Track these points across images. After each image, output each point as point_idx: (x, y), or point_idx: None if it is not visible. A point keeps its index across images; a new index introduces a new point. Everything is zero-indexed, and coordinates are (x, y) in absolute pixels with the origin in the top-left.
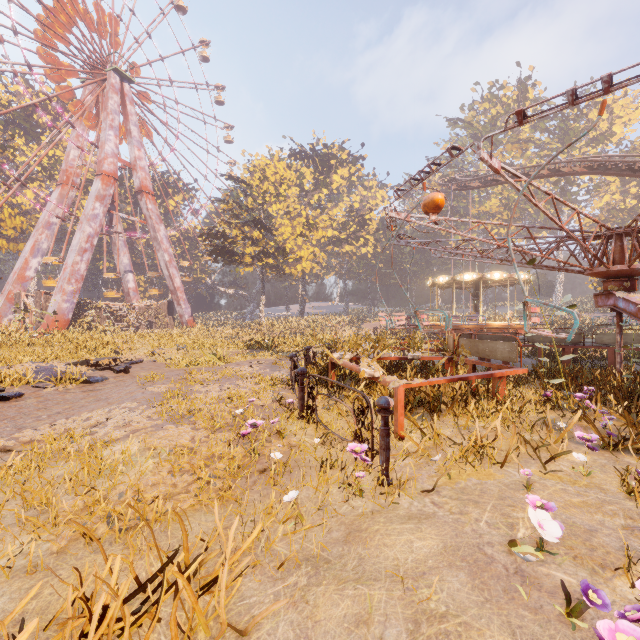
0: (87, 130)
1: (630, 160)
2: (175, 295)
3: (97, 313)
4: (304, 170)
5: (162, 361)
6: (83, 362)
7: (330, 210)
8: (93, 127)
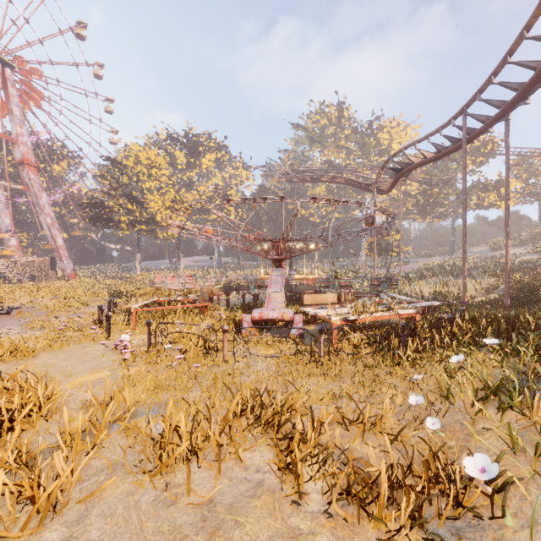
0: None
1: (360, 181)
2: (57, 252)
3: None
4: (177, 153)
5: (38, 307)
6: None
7: (198, 187)
8: None
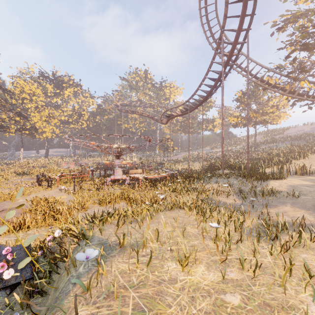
0: None
1: (154, 117)
2: None
3: None
4: (48, 85)
5: None
6: None
7: (63, 108)
8: None
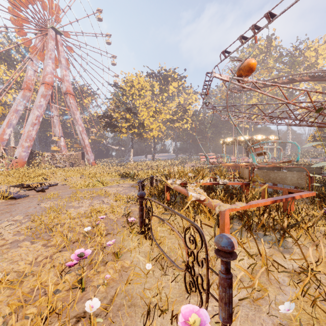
0: (37, 60)
1: None
2: (85, 149)
3: (42, 158)
4: (154, 83)
5: (69, 184)
6: (19, 185)
7: (168, 104)
8: (41, 58)
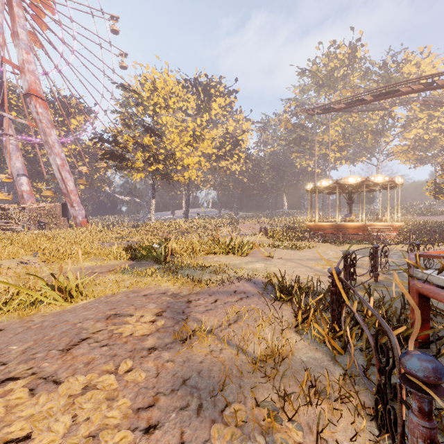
0: None
1: None
2: (68, 197)
3: None
4: (189, 96)
5: None
6: None
7: (211, 130)
8: None
